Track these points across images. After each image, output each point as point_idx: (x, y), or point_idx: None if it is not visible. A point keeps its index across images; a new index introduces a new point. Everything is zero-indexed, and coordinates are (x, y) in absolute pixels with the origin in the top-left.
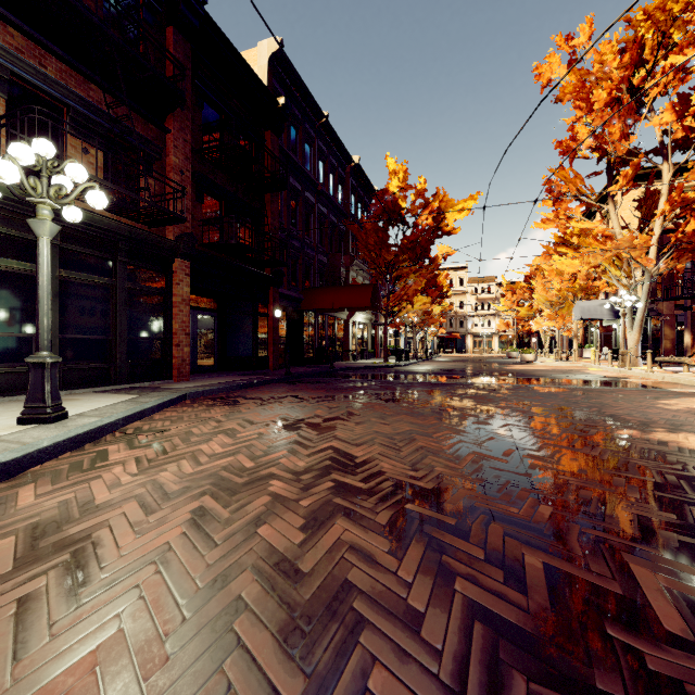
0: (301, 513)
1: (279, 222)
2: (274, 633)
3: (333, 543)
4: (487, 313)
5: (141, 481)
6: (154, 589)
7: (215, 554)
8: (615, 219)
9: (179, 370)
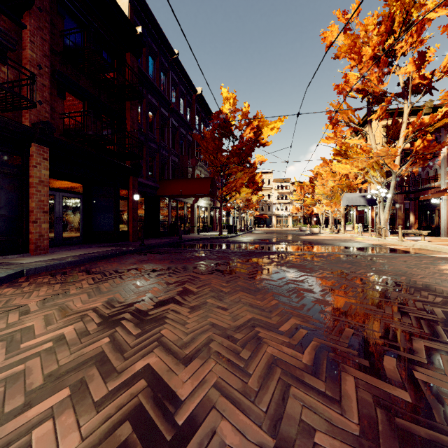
0: None
1: (139, 127)
2: None
3: None
4: (285, 202)
5: None
6: None
7: None
8: (372, 139)
9: (36, 245)
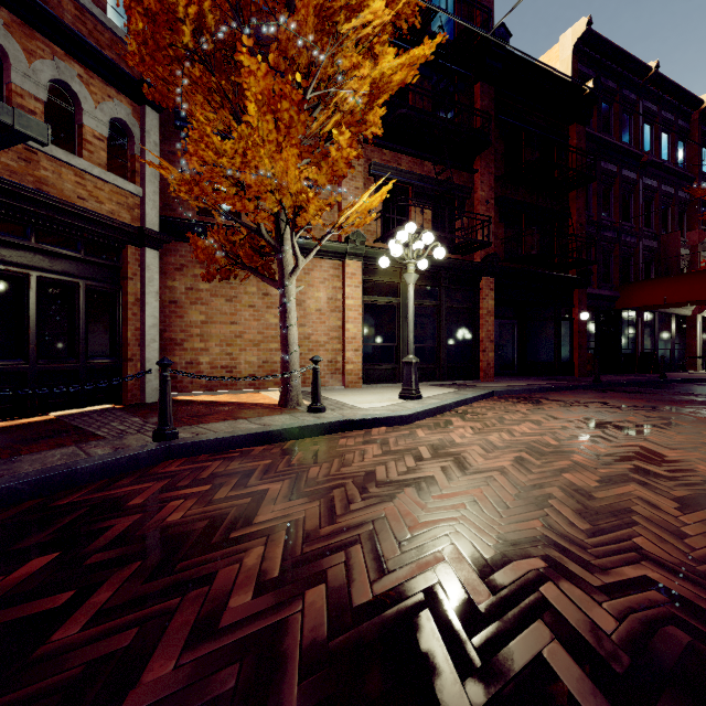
0: (597, 474)
1: (586, 215)
2: (572, 510)
3: (623, 493)
4: None
5: (477, 438)
6: (501, 479)
7: (533, 476)
8: None
9: (485, 372)
